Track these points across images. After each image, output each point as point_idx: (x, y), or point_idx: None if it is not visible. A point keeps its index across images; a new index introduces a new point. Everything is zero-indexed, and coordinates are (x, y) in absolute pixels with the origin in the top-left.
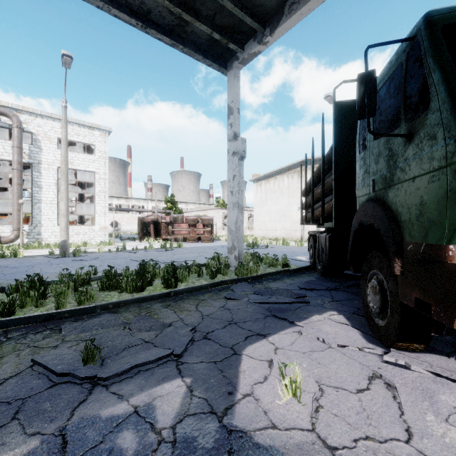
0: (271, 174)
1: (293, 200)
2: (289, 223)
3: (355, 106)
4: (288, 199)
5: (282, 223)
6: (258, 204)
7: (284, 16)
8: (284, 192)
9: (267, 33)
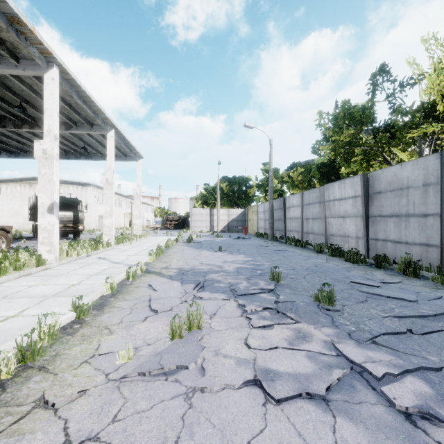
0: (3, 180)
1: (26, 203)
2: (22, 219)
3: None
4: (21, 202)
5: (15, 219)
6: None
7: (21, 156)
8: (17, 196)
9: (13, 156)
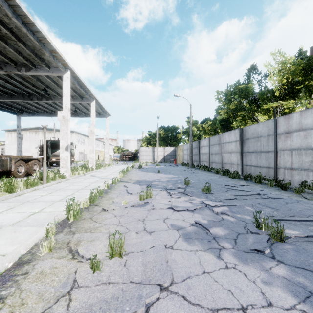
0: None
1: (33, 144)
2: (30, 154)
3: (48, 140)
4: (30, 143)
5: (26, 154)
6: (9, 143)
7: (36, 115)
8: (27, 139)
9: (31, 115)
